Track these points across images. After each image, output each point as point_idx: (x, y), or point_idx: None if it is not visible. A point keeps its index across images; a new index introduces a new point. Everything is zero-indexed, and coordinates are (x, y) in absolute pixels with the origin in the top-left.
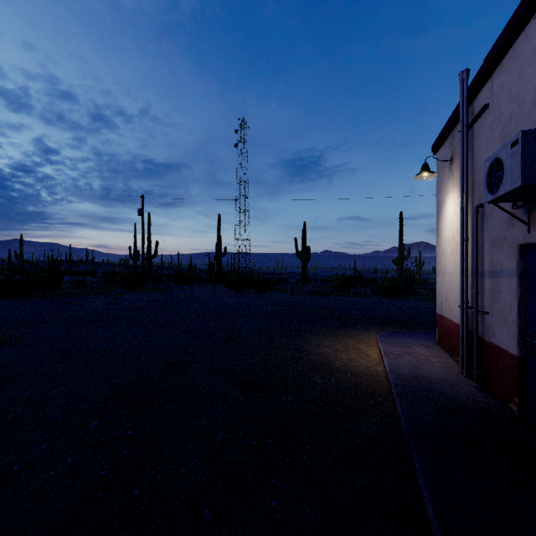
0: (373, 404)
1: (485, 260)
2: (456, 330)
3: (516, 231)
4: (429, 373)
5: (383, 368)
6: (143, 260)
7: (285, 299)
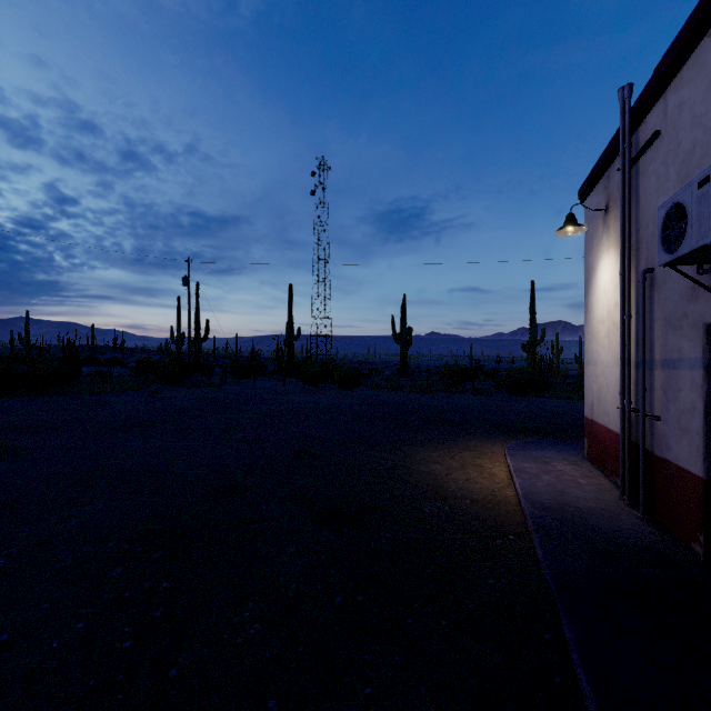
0: (503, 543)
1: (655, 346)
2: (614, 440)
3: (701, 305)
4: (577, 499)
5: (513, 492)
6: (189, 344)
7: (378, 397)
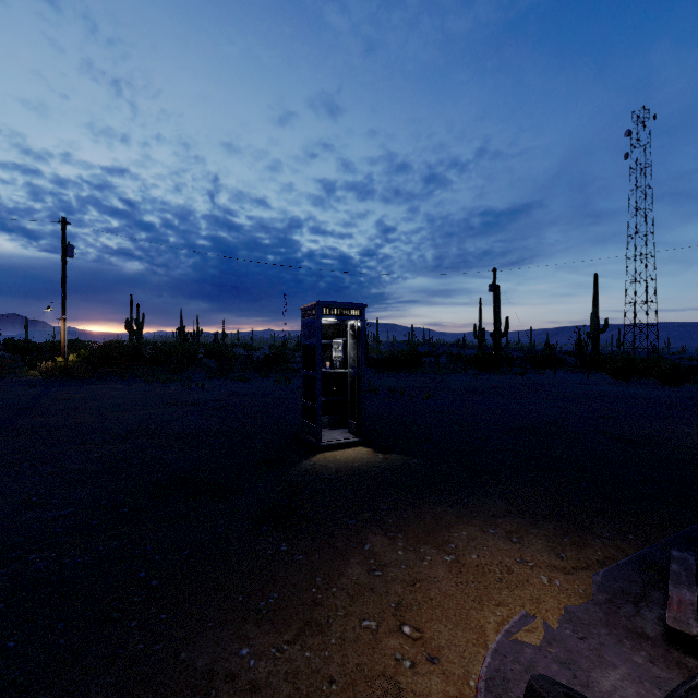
0: None
1: None
2: None
3: None
4: None
5: None
6: (495, 339)
7: None
